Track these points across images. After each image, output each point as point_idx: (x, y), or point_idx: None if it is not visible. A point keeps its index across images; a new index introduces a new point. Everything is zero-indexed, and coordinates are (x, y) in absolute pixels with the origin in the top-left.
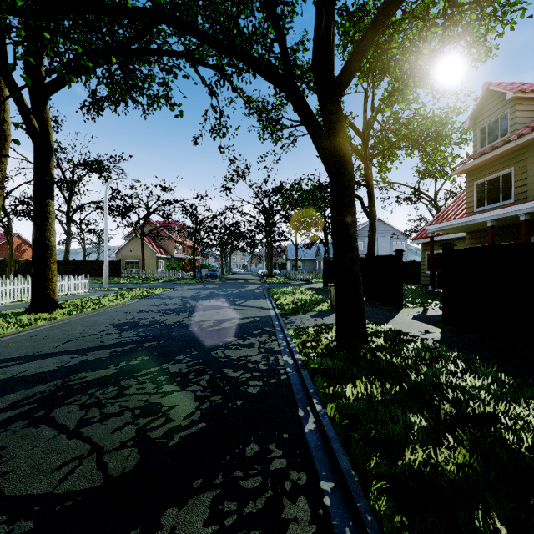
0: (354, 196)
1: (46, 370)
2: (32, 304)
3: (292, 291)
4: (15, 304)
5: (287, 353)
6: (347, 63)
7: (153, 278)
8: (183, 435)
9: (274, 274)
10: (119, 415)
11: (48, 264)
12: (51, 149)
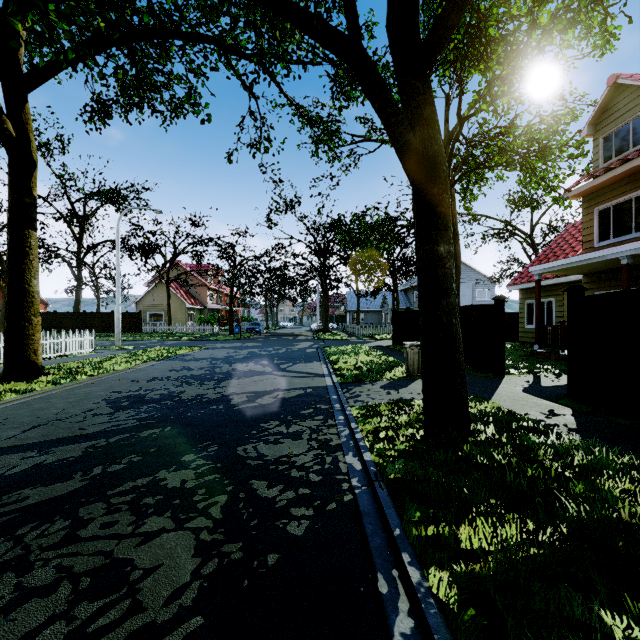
0: (449, 215)
1: None
2: (4, 369)
3: (354, 351)
4: None
5: (351, 449)
6: (441, 15)
7: (181, 333)
8: None
9: (331, 329)
10: (48, 592)
11: (28, 315)
12: (32, 162)
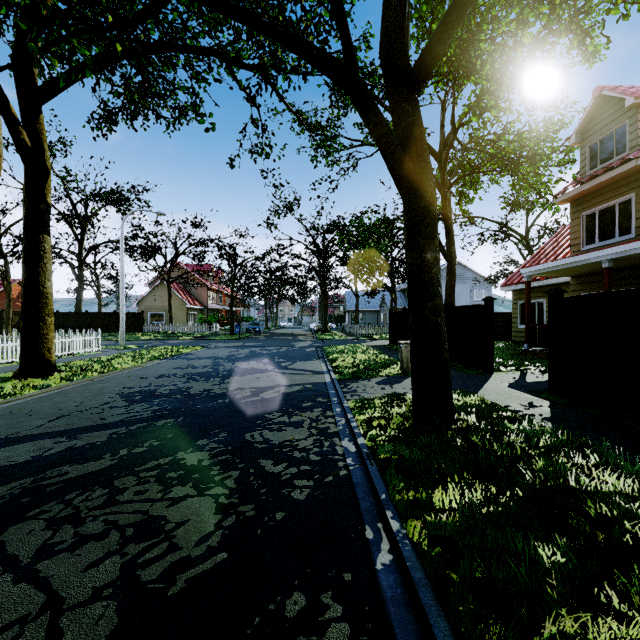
0: (436, 225)
1: (15, 461)
2: (21, 367)
3: (352, 350)
4: (3, 366)
5: (347, 435)
6: (428, 47)
7: (182, 333)
8: (191, 575)
9: (330, 329)
10: (101, 537)
11: (43, 316)
12: (46, 171)
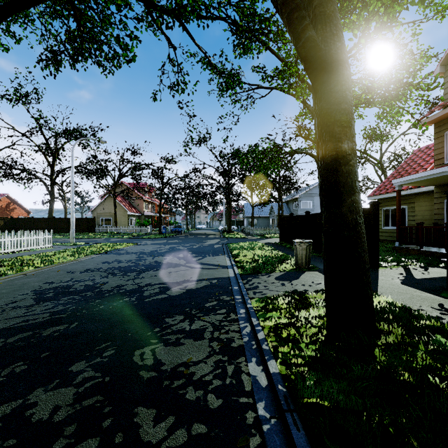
0: (352, 113)
1: None
2: None
3: (250, 246)
4: None
5: (254, 353)
6: None
7: (123, 233)
8: None
9: (233, 230)
10: None
11: None
12: None
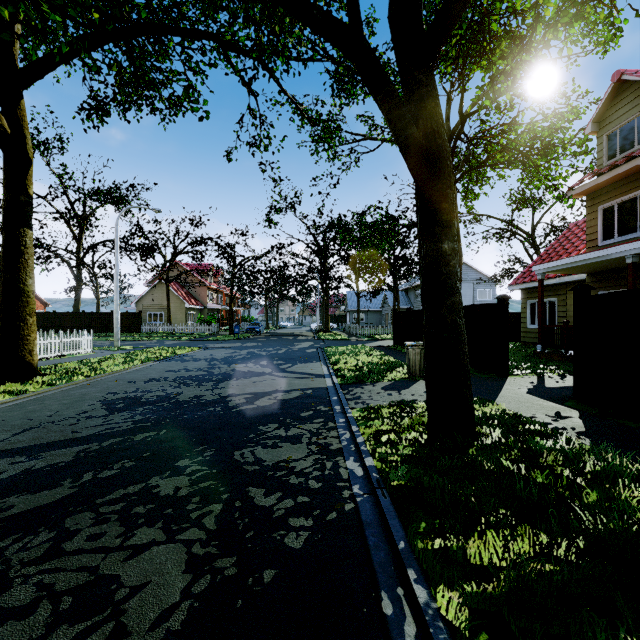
0: (454, 211)
1: None
2: None
3: (354, 351)
4: None
5: (352, 453)
6: (445, 4)
7: (180, 333)
8: None
9: (331, 329)
10: (25, 613)
11: (23, 315)
12: (28, 160)
